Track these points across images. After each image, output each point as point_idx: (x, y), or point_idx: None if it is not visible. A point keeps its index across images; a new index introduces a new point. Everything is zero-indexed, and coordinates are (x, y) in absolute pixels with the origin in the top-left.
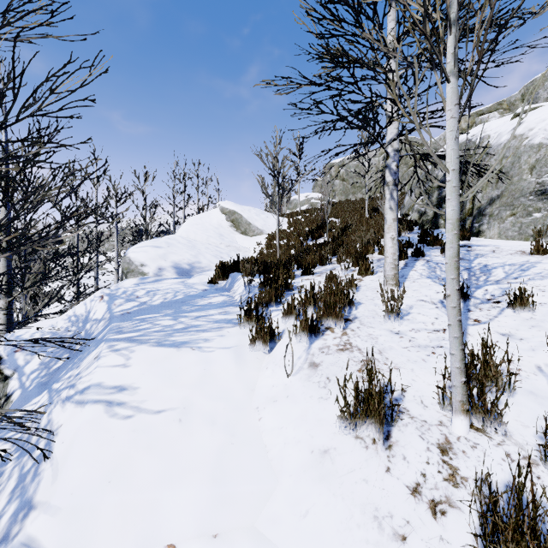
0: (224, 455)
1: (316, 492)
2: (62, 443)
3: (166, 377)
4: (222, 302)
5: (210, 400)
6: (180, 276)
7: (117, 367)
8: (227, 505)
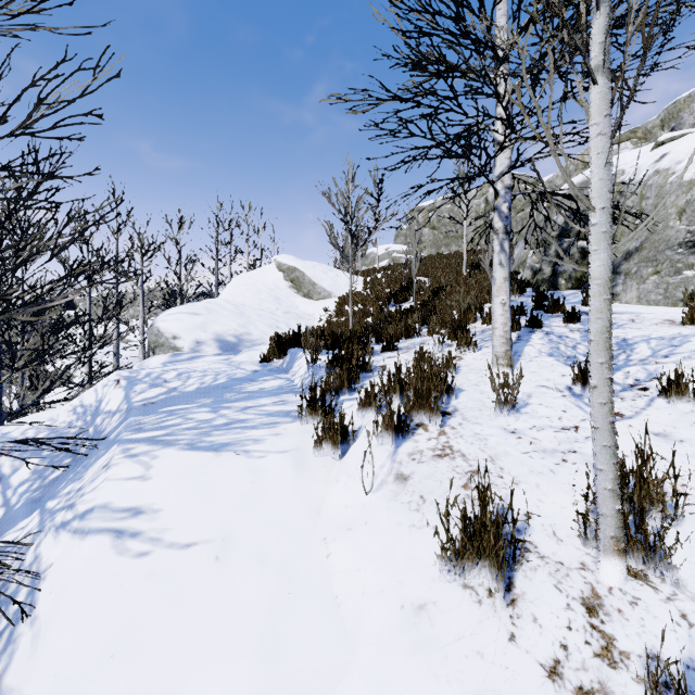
0: (278, 611)
1: (409, 671)
2: (50, 594)
3: (200, 494)
4: (277, 388)
5: (259, 527)
6: (224, 352)
7: (133, 481)
8: (281, 690)
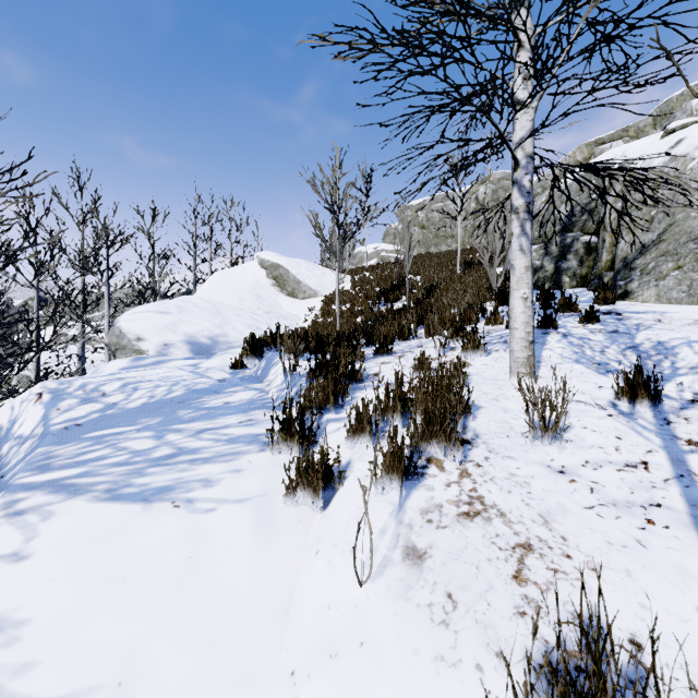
0: None
1: None
2: None
3: (101, 583)
4: (247, 402)
5: (186, 650)
6: (195, 356)
7: None
8: None
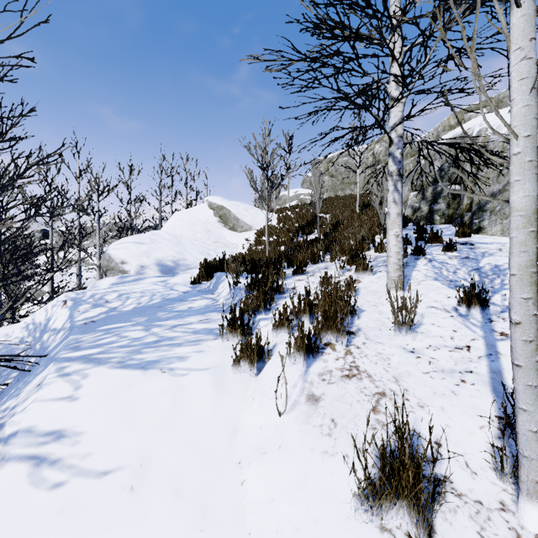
0: None
1: None
2: None
3: (123, 414)
4: (204, 307)
5: (177, 450)
6: (163, 275)
7: (60, 401)
8: None
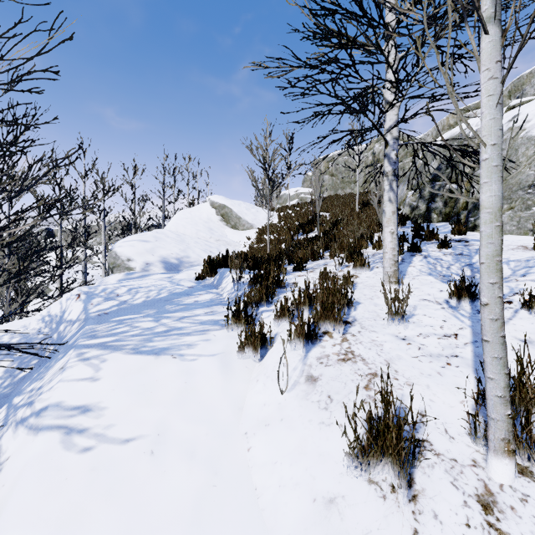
0: (204, 503)
1: None
2: (2, 487)
3: (140, 393)
4: (209, 301)
5: (190, 423)
6: (168, 271)
7: (83, 381)
8: None
